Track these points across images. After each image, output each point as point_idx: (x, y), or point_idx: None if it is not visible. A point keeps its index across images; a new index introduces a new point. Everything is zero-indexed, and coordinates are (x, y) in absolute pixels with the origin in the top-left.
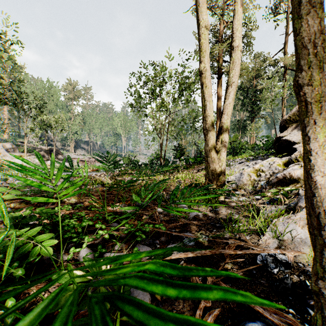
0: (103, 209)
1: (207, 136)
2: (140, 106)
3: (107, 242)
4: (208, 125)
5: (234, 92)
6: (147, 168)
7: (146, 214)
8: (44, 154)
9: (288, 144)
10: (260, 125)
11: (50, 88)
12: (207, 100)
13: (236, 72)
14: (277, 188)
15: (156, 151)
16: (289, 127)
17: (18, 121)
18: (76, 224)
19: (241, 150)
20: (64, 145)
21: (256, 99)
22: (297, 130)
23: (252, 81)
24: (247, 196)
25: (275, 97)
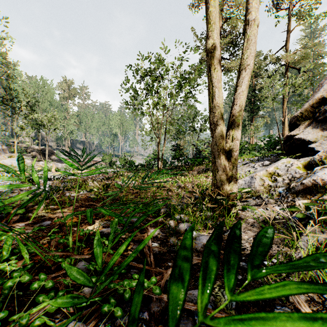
0: (66, 238)
1: (215, 132)
2: (136, 103)
3: (55, 315)
4: (215, 118)
5: (247, 78)
6: (144, 169)
7: (134, 239)
8: (36, 154)
9: (301, 144)
10: (260, 125)
11: (44, 86)
12: (215, 87)
13: (250, 53)
14: (304, 197)
15: (154, 151)
16: (301, 124)
17: (11, 121)
18: (3, 277)
19: (242, 150)
20: (59, 146)
21: (256, 98)
22: (311, 127)
23: (252, 80)
24: (264, 207)
25: (278, 94)
